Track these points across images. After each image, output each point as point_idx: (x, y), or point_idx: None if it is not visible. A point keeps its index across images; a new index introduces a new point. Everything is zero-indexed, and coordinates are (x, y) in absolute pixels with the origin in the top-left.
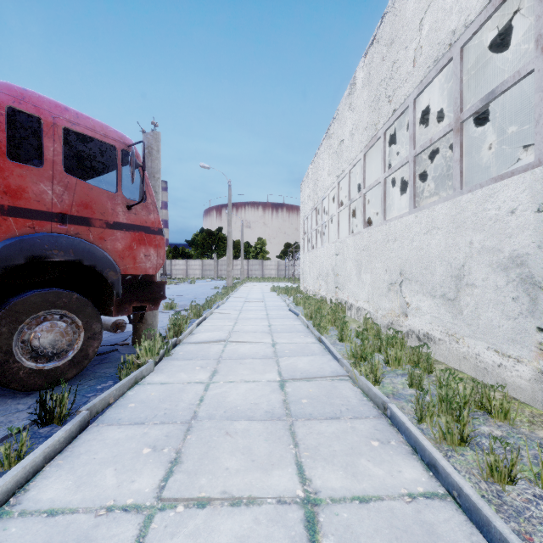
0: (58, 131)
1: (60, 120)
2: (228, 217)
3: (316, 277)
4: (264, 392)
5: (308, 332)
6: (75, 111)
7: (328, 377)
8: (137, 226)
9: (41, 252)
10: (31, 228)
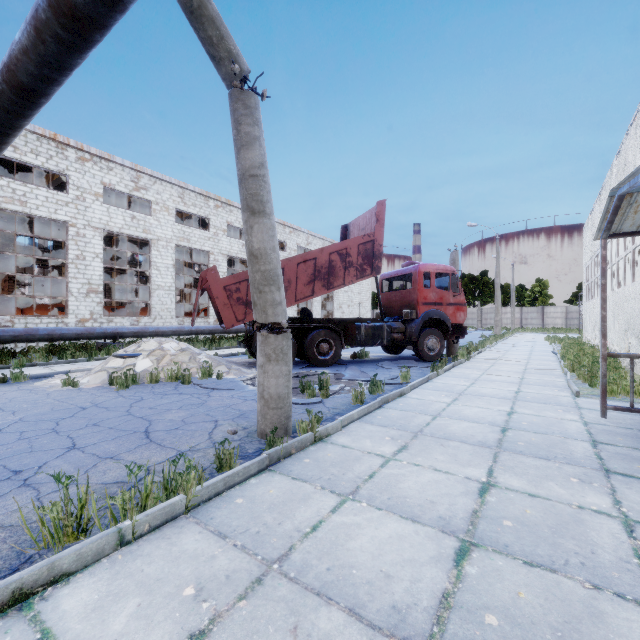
0: (434, 274)
1: (434, 270)
2: (496, 269)
3: (592, 326)
4: (515, 369)
5: (557, 361)
6: (437, 265)
7: (550, 370)
8: (456, 303)
9: (431, 316)
10: (428, 308)
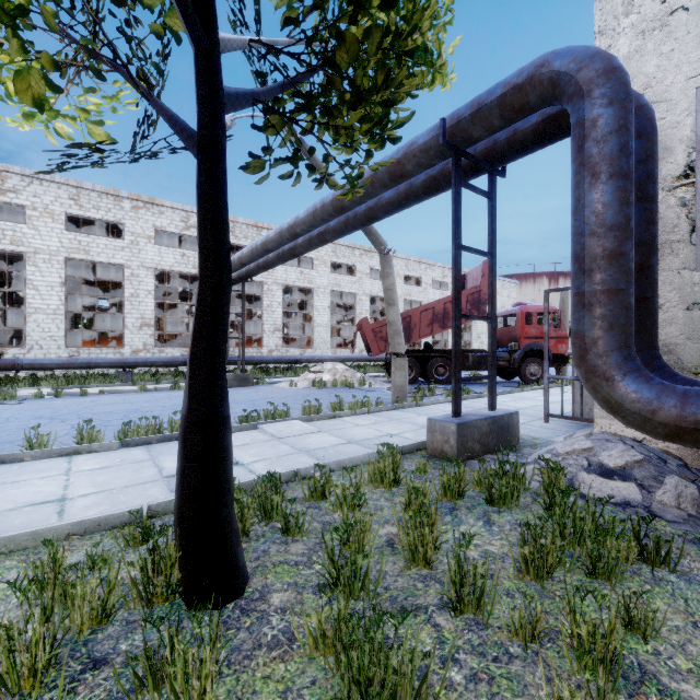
0: (535, 314)
1: (536, 311)
2: None
3: None
4: None
5: None
6: (539, 306)
7: None
8: (557, 337)
9: (532, 347)
10: (530, 341)
